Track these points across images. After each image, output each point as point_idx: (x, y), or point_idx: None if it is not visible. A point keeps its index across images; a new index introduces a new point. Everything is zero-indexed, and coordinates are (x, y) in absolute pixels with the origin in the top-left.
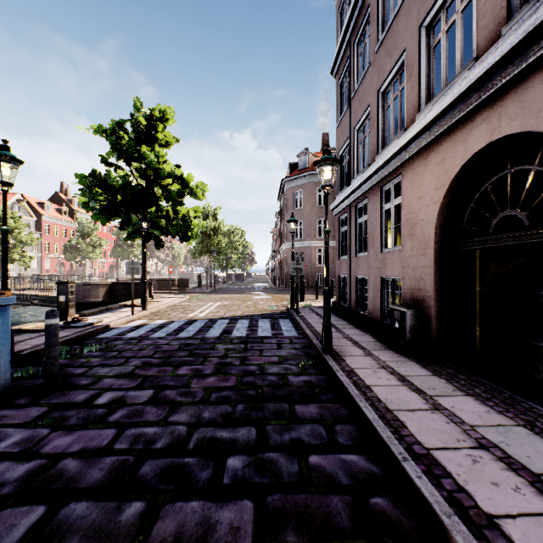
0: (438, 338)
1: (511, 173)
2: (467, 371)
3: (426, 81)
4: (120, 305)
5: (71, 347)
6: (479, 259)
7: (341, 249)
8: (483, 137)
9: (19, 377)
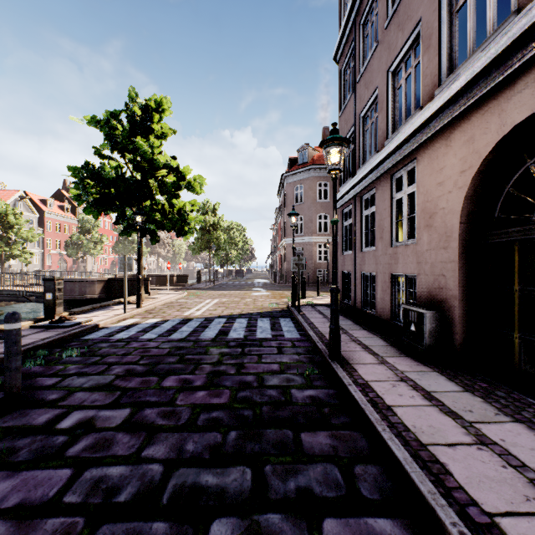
0: (463, 344)
1: None
2: (503, 385)
3: (447, 50)
4: (114, 303)
5: (51, 350)
6: (519, 252)
7: (345, 243)
8: (527, 104)
9: None
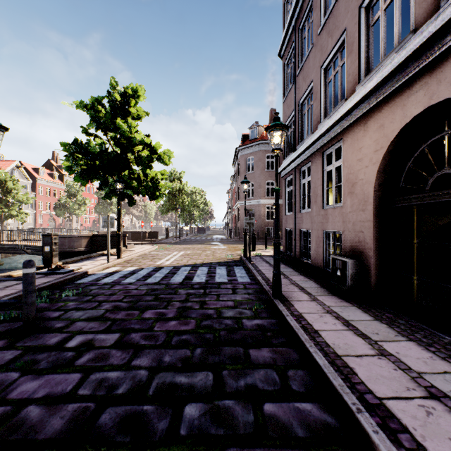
0: (376, 285)
1: (448, 135)
2: (405, 316)
3: (365, 55)
4: (98, 254)
5: (52, 291)
6: (416, 214)
7: (287, 206)
8: (421, 102)
9: (1, 320)
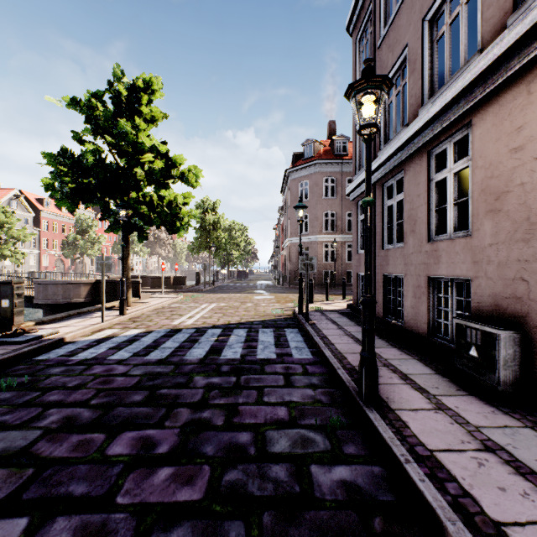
0: None
1: None
2: None
3: None
4: (96, 308)
5: None
6: None
7: (360, 240)
8: None
9: None
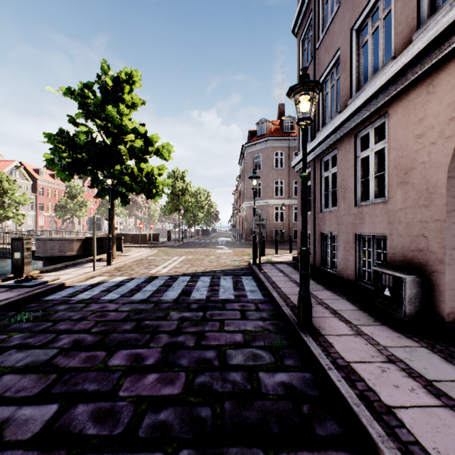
0: (451, 314)
1: None
2: None
3: None
4: (87, 260)
5: (5, 314)
6: None
7: None
8: None
9: None
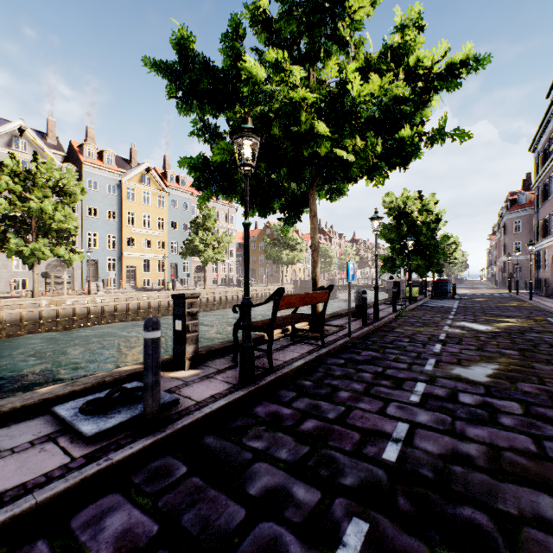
0: (551, 292)
1: None
2: None
3: (550, 228)
4: None
5: None
6: None
7: (535, 267)
8: None
9: None
